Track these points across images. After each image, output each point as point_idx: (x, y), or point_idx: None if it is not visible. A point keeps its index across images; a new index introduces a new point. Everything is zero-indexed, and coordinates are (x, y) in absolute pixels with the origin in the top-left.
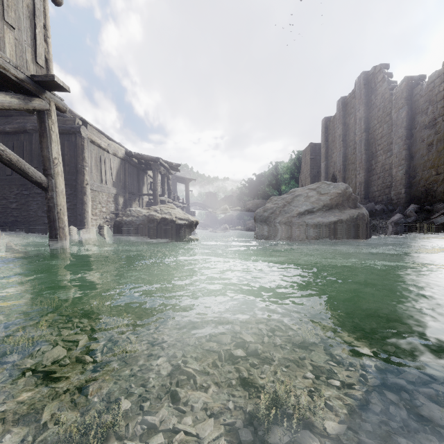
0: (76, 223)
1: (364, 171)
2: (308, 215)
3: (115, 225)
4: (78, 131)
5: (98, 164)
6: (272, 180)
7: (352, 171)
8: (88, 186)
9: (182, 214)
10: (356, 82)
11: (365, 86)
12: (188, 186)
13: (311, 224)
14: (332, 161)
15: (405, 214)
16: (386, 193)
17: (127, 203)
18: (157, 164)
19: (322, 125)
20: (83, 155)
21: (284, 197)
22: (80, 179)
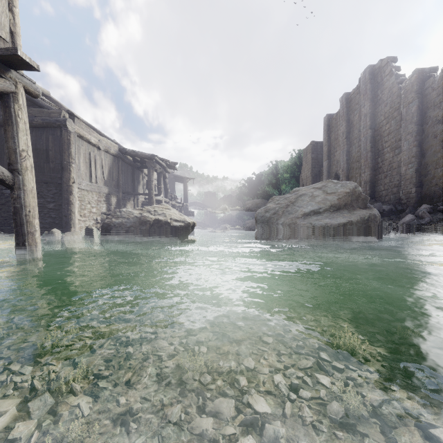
0: (61, 225)
1: (370, 169)
2: (314, 216)
3: (103, 228)
4: (63, 124)
5: (87, 160)
6: (272, 179)
7: (357, 170)
8: (75, 185)
9: (178, 215)
10: (361, 77)
11: (370, 80)
12: (186, 185)
13: (318, 226)
14: (335, 160)
15: (417, 214)
16: (393, 192)
17: (121, 203)
18: (152, 161)
19: (324, 122)
20: (69, 151)
21: (286, 196)
22: (65, 177)
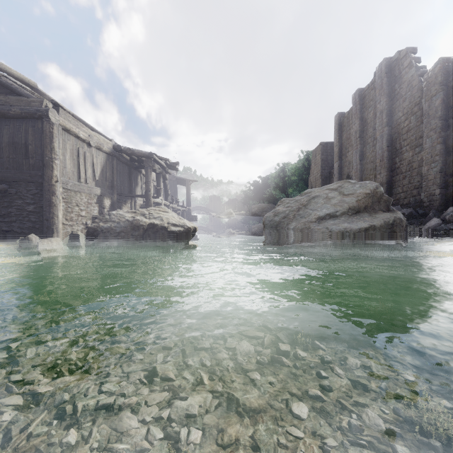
0: (42, 230)
1: (386, 170)
2: (330, 220)
3: (89, 233)
4: (45, 115)
5: (75, 157)
6: (279, 182)
7: (371, 171)
8: (58, 184)
9: (177, 219)
10: (377, 71)
11: (387, 74)
12: (189, 188)
13: (336, 231)
14: (347, 161)
15: (443, 218)
16: (413, 194)
17: (116, 206)
18: (150, 160)
19: (335, 121)
20: (52, 145)
21: (297, 199)
22: (47, 175)
